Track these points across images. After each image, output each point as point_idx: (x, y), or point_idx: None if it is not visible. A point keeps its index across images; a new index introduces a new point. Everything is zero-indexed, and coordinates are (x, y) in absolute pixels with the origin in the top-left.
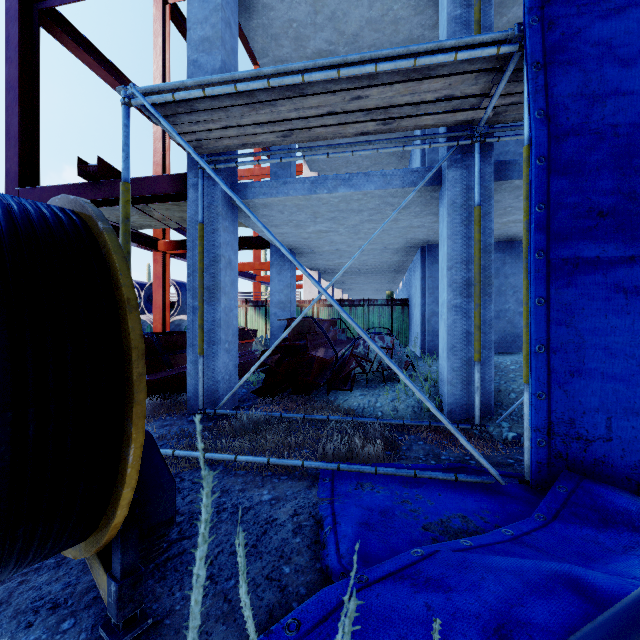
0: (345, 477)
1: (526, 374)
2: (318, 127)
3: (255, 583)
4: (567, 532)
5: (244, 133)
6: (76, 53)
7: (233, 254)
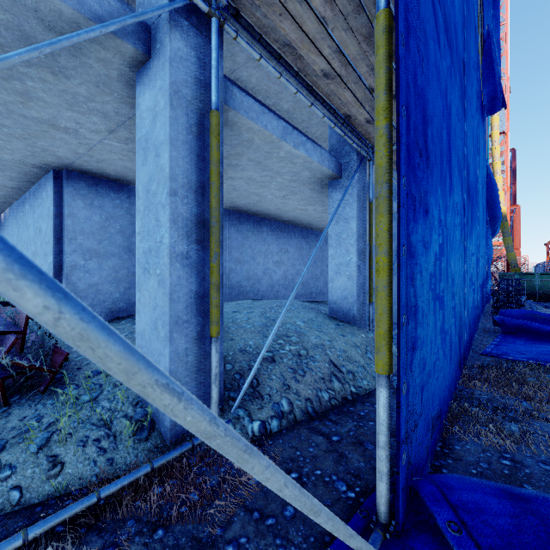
0: None
1: (388, 361)
2: None
3: None
4: None
5: None
6: None
7: None
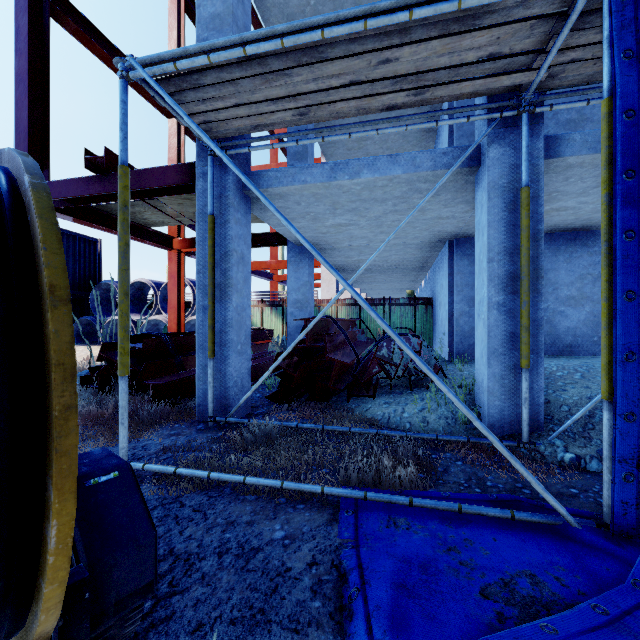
0: (373, 509)
1: (606, 389)
2: (339, 101)
3: None
4: None
5: (256, 112)
6: (88, 46)
7: (246, 249)
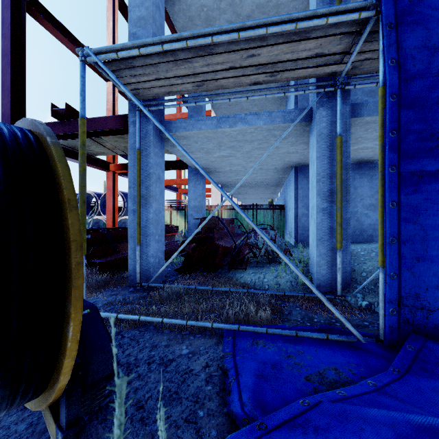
0: (244, 336)
1: (381, 259)
2: (222, 79)
3: (176, 425)
4: (420, 384)
5: (169, 84)
6: (52, 31)
7: (161, 172)
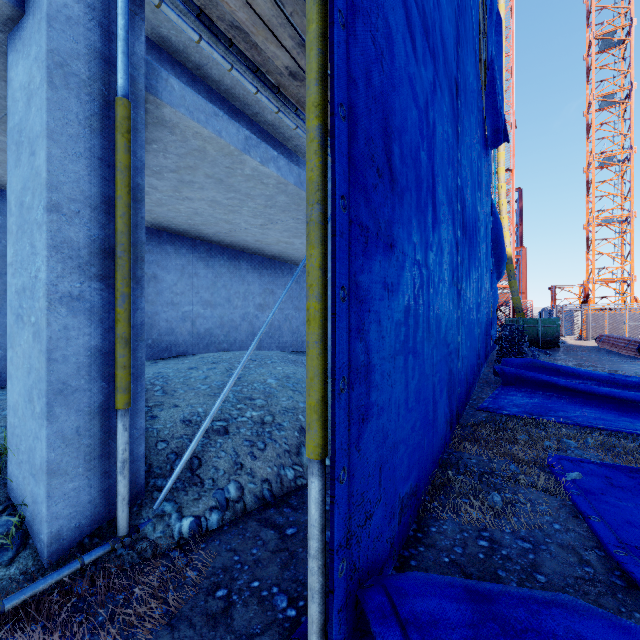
0: None
1: (320, 441)
2: None
3: None
4: None
5: None
6: None
7: None
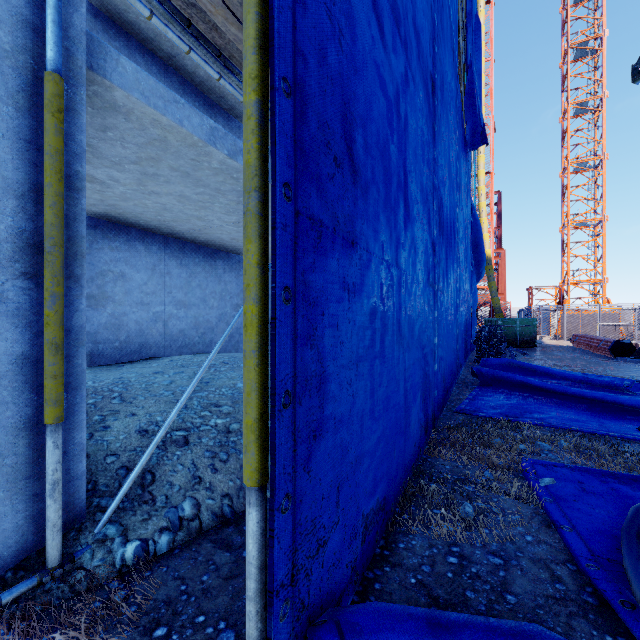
0: None
1: (258, 466)
2: None
3: None
4: None
5: None
6: None
7: None
